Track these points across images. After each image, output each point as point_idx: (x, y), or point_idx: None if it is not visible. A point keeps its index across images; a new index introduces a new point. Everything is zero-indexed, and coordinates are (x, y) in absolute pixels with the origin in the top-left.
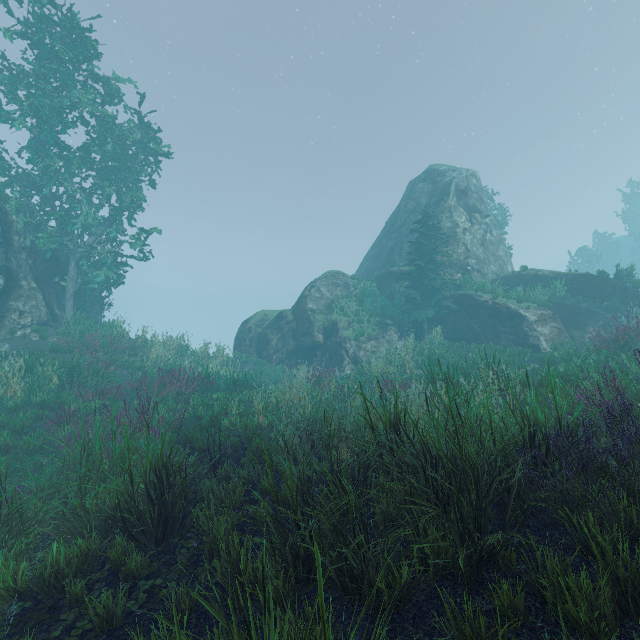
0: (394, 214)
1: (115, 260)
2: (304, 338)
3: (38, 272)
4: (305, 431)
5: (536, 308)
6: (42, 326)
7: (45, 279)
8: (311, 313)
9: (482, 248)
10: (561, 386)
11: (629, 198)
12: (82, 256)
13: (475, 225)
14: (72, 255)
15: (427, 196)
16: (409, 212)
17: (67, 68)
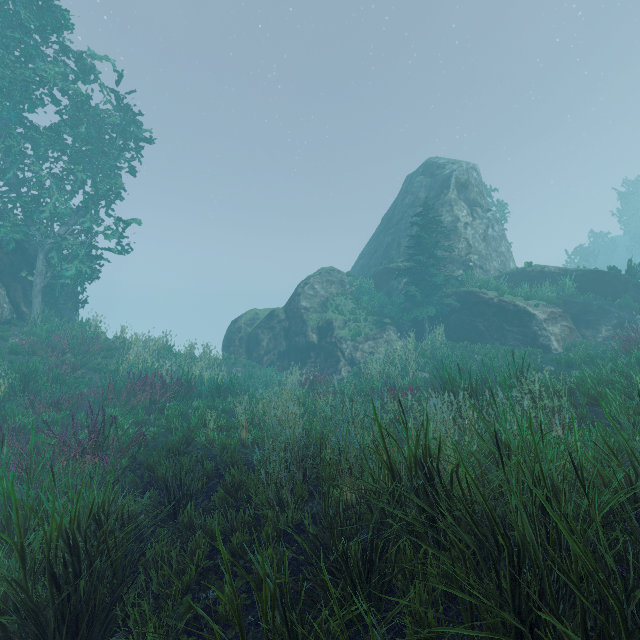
0: (391, 210)
1: (89, 253)
2: (297, 338)
3: (1, 265)
4: (295, 456)
5: (545, 306)
6: (5, 325)
7: (10, 273)
8: (304, 311)
9: (484, 243)
10: (613, 397)
11: (624, 197)
12: (52, 248)
13: (477, 219)
14: (40, 247)
15: (426, 190)
16: (407, 206)
17: (34, 39)
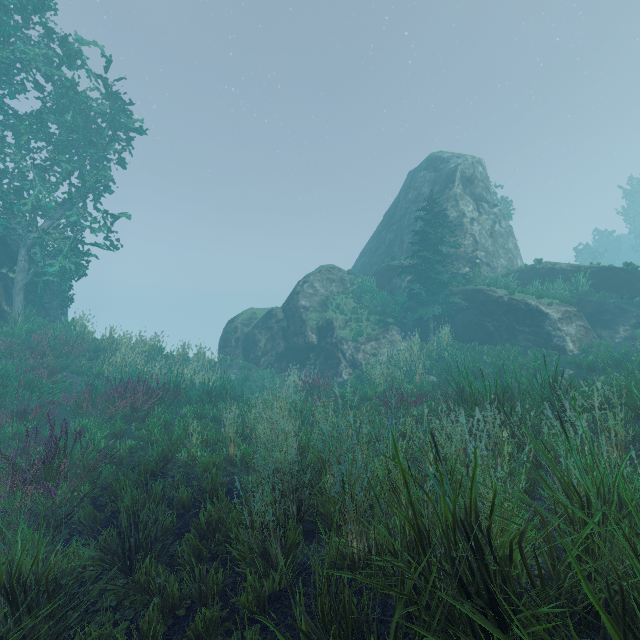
0: (393, 206)
1: (74, 248)
2: (296, 339)
3: None
4: (288, 485)
5: (559, 304)
6: None
7: None
8: (304, 311)
9: (491, 240)
10: None
11: (630, 195)
12: (35, 243)
13: (483, 215)
14: (22, 242)
15: (429, 185)
16: (410, 202)
17: (14, 20)
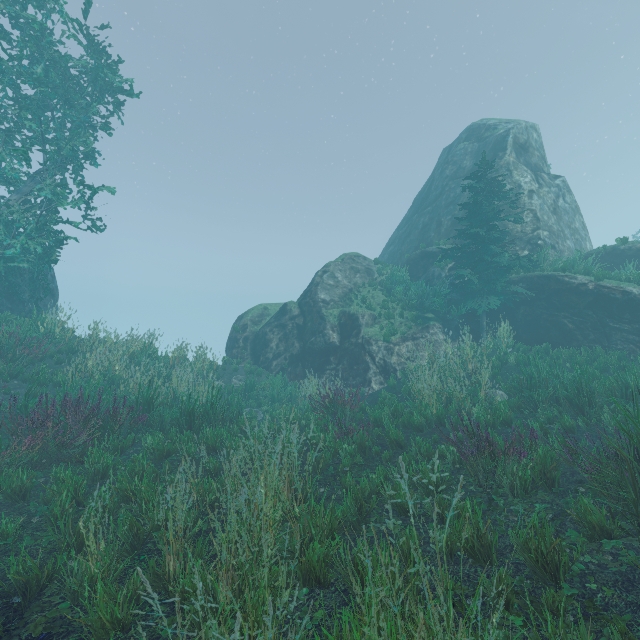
0: (424, 188)
1: (43, 226)
2: (313, 338)
3: None
4: None
5: None
6: None
7: None
8: (323, 305)
9: (554, 217)
10: None
11: None
12: None
13: (543, 187)
14: None
15: (472, 157)
16: (448, 179)
17: None
